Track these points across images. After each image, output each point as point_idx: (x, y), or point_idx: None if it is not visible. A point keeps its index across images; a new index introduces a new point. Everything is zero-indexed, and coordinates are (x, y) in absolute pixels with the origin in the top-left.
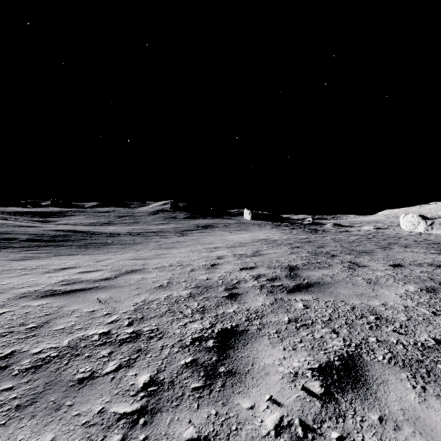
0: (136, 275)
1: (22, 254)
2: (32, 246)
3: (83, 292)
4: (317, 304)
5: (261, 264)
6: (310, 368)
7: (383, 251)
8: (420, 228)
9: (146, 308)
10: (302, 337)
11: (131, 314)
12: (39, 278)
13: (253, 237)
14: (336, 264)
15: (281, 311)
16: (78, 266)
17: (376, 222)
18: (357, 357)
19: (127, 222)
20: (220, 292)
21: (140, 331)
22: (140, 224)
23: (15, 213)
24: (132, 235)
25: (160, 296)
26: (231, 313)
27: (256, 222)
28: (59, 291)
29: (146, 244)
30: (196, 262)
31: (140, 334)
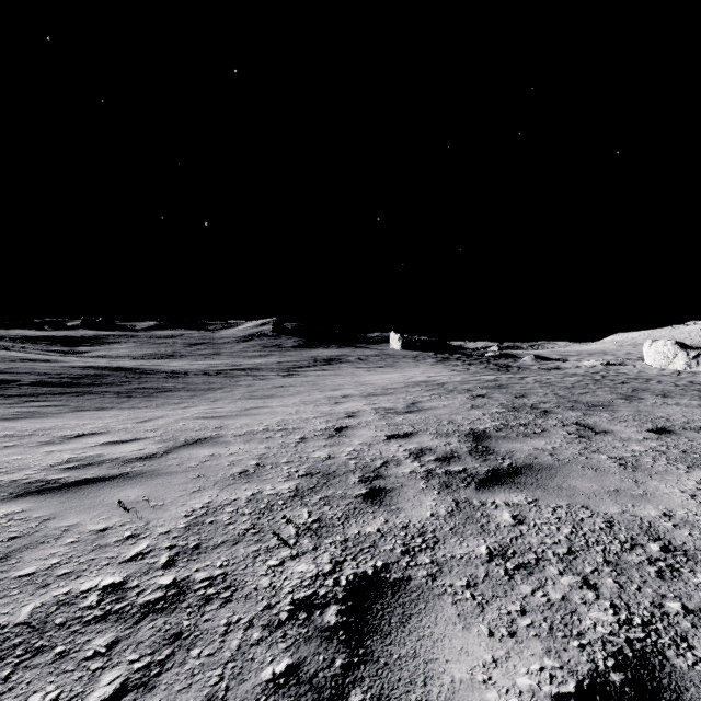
0: (202, 449)
1: (17, 408)
2: (38, 394)
3: (98, 485)
4: (537, 513)
5: (423, 427)
6: (558, 694)
7: (628, 403)
8: (678, 363)
9: (209, 522)
10: (525, 600)
11: (178, 537)
12: (30, 454)
13: (405, 378)
14: (554, 427)
15: (471, 529)
16: (106, 430)
17: (603, 354)
18: (657, 658)
19: (201, 353)
20: (352, 486)
21: (188, 580)
22: (223, 357)
23: (23, 340)
24: (208, 375)
25: (240, 495)
26: (374, 534)
27: (410, 354)
28: (55, 482)
29: (229, 391)
30: (310, 424)
31: (185, 590)
